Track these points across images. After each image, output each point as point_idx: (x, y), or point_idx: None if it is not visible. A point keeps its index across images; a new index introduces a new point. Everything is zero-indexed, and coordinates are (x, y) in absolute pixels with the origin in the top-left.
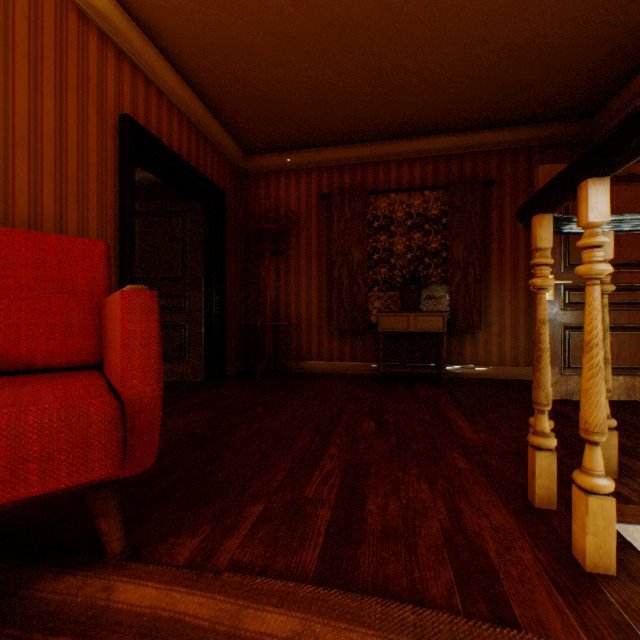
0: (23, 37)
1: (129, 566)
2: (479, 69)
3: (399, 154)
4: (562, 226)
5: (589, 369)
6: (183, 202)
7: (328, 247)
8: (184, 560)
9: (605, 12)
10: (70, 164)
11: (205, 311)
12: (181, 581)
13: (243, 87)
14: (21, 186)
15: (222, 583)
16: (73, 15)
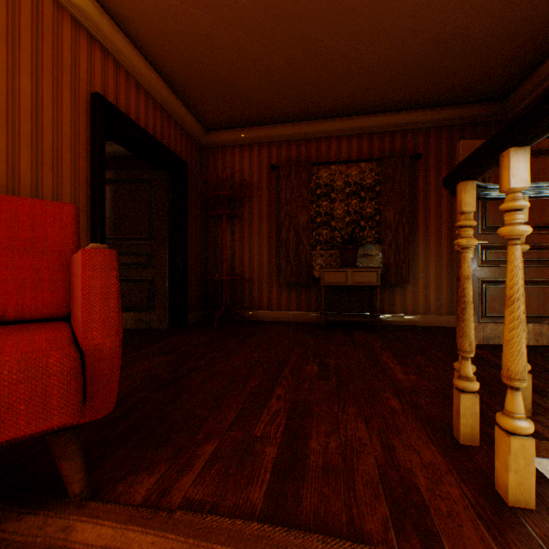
0: (1, 21)
1: (88, 505)
2: (408, 56)
3: (339, 131)
4: (483, 192)
5: (511, 321)
6: (150, 171)
7: (277, 211)
8: (141, 498)
9: (517, 7)
10: (45, 136)
11: (169, 267)
12: (136, 520)
13: (202, 70)
14: None
15: (174, 522)
16: (48, 3)
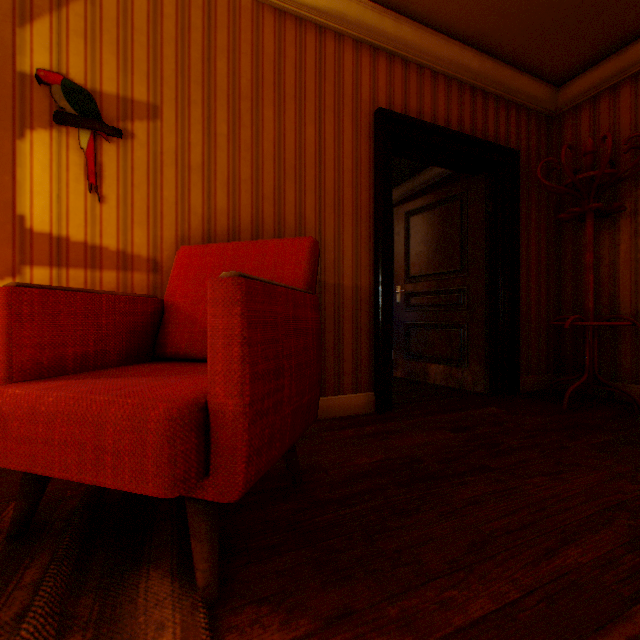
0: (290, 85)
1: (196, 612)
2: None
3: None
4: None
5: None
6: (460, 183)
7: None
8: None
9: None
10: (327, 178)
11: (487, 307)
12: None
13: None
14: (289, 208)
15: None
16: (329, 42)
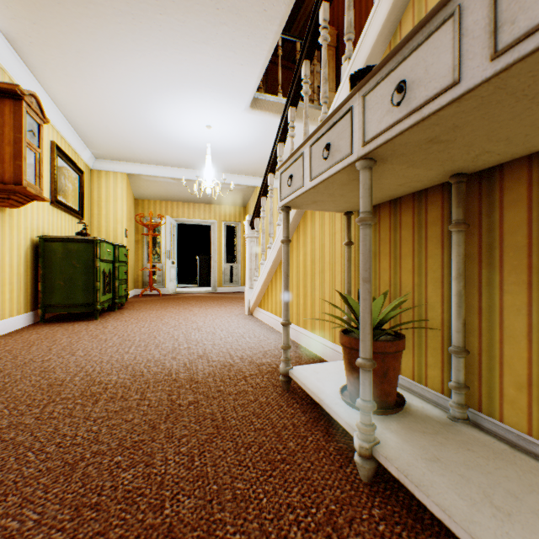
0: None
1: None
2: None
3: None
4: None
5: None
6: None
7: None
8: None
9: None
10: None
11: None
12: None
13: None
14: None
15: None
16: None
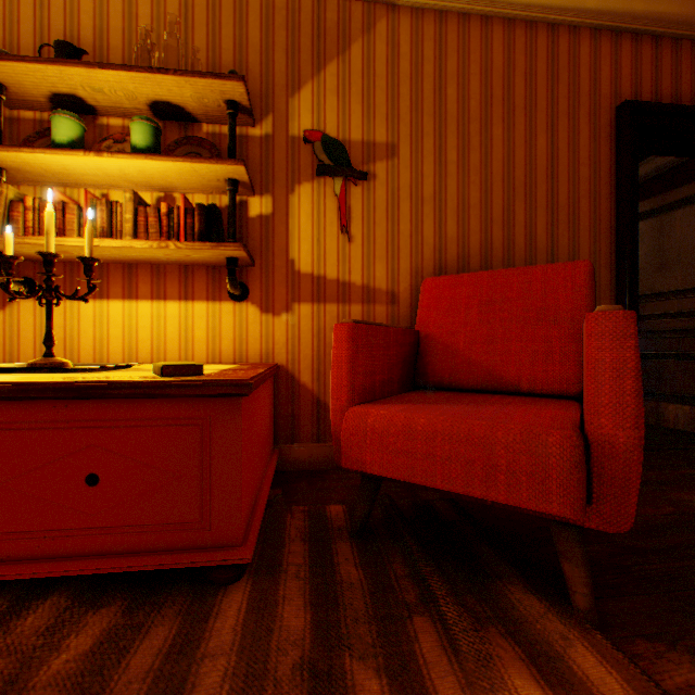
0: (519, 96)
1: (590, 632)
2: None
3: None
4: None
5: None
6: None
7: None
8: (670, 685)
9: None
10: (559, 191)
11: None
12: None
13: None
14: (517, 229)
15: None
16: (561, 39)
